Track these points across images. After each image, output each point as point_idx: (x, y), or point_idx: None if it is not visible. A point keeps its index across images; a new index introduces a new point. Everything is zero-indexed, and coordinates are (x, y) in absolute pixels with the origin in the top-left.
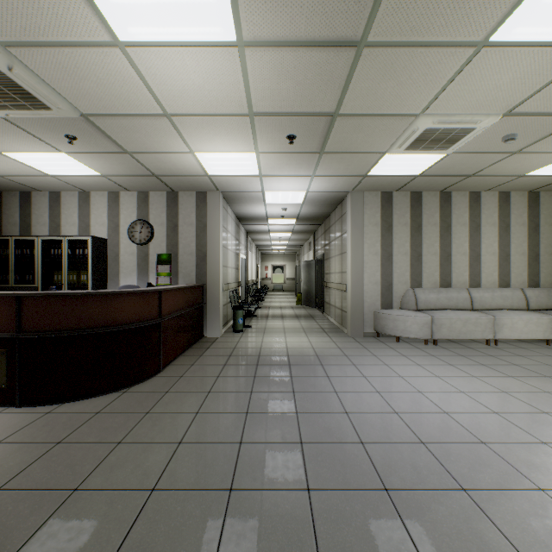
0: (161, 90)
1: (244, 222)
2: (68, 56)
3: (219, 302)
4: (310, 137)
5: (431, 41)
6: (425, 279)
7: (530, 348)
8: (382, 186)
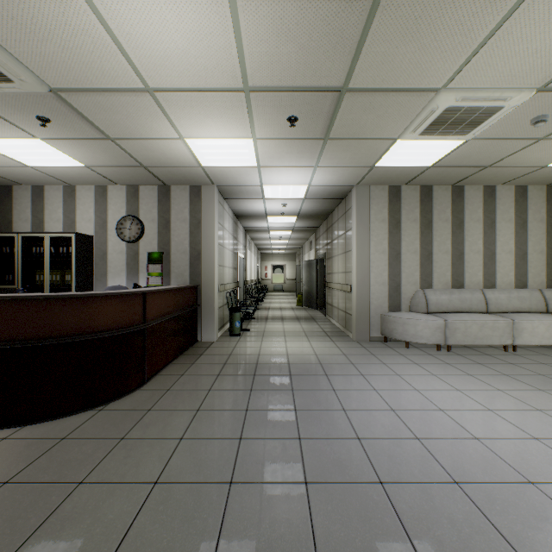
0: (139, 56)
1: (242, 219)
2: (20, 7)
3: (214, 304)
4: (314, 119)
5: None
6: (436, 280)
7: None
8: (390, 179)
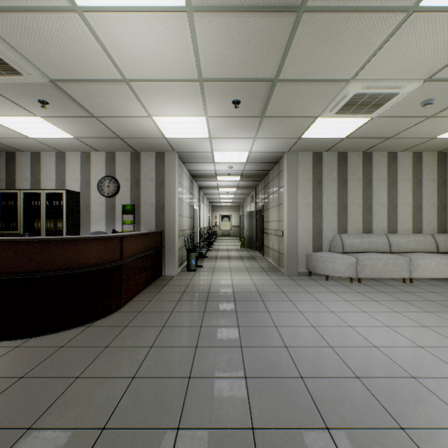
0: (119, 56)
1: (197, 178)
2: (31, 22)
3: (175, 246)
4: (253, 102)
5: (366, 6)
6: (350, 227)
7: (440, 285)
8: (314, 147)
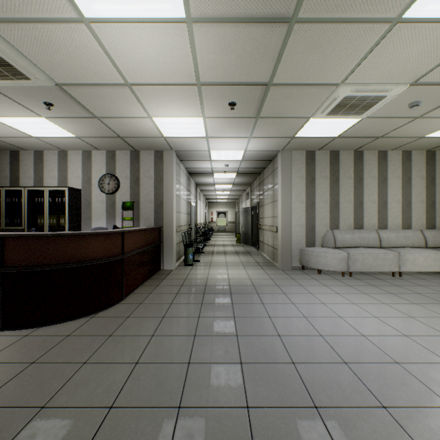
0: (122, 62)
1: (194, 176)
2: (41, 31)
3: (173, 241)
4: (248, 104)
5: (353, 18)
6: (342, 223)
7: (428, 279)
8: (307, 146)
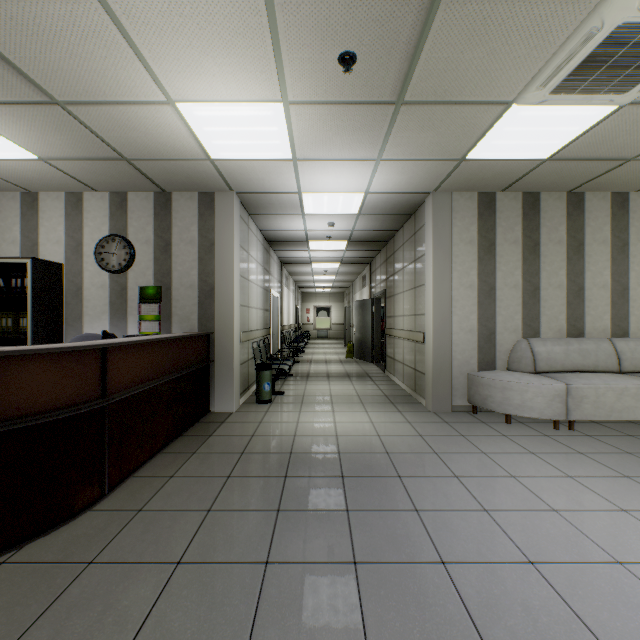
0: None
1: (276, 246)
2: None
3: (233, 359)
4: (383, 59)
5: None
6: (545, 325)
7: None
8: (483, 182)
